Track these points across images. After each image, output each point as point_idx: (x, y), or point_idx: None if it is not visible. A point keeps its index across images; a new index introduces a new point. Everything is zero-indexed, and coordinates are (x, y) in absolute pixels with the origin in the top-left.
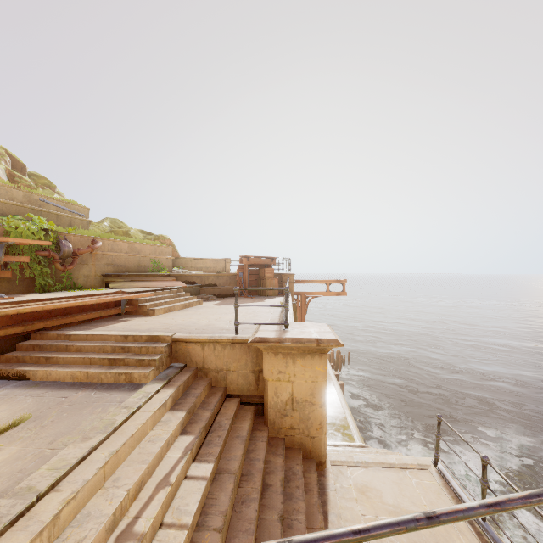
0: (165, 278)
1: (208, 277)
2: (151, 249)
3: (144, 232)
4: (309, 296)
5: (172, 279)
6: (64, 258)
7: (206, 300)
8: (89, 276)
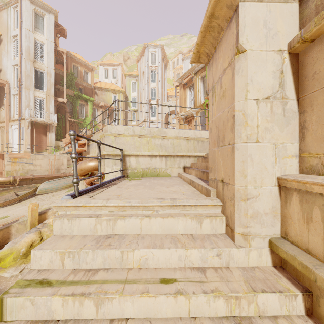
0: None
1: None
2: None
3: None
4: None
5: None
6: None
7: None
8: None
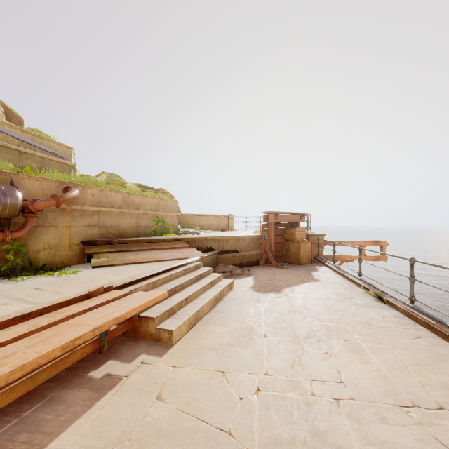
0: (174, 245)
1: (227, 241)
2: (153, 202)
3: (142, 185)
4: (337, 260)
5: (184, 246)
6: (6, 217)
7: (231, 276)
8: (59, 245)
